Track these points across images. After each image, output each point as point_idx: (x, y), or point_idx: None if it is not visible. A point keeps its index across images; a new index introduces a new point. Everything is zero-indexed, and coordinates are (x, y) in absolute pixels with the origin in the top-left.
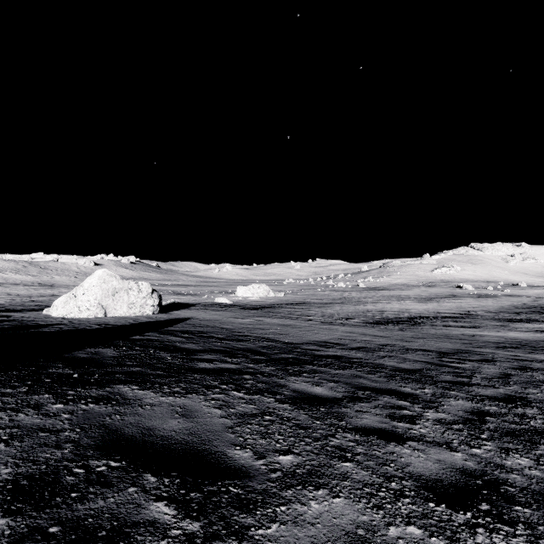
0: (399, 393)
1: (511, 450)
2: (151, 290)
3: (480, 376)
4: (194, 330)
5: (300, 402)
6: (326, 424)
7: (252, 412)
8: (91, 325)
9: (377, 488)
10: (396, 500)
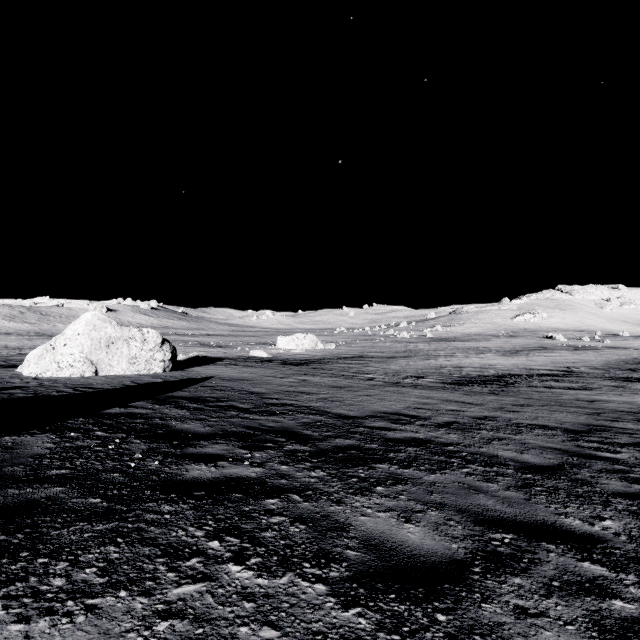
0: (566, 534)
1: None
2: (161, 340)
3: None
4: (210, 396)
5: (385, 591)
6: None
7: None
8: (64, 388)
9: None
10: None
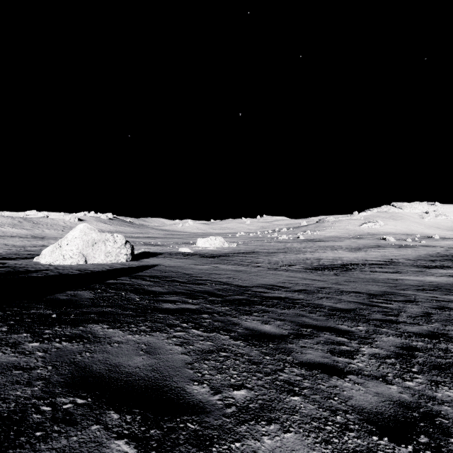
0: (337, 330)
1: (440, 382)
2: (125, 241)
3: (406, 315)
4: (160, 275)
5: (251, 339)
6: (275, 359)
7: (209, 349)
8: (73, 270)
9: (324, 422)
10: (342, 434)
